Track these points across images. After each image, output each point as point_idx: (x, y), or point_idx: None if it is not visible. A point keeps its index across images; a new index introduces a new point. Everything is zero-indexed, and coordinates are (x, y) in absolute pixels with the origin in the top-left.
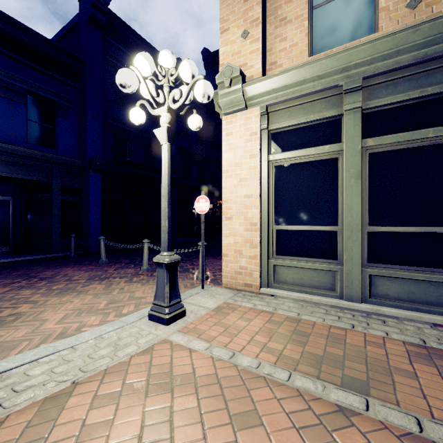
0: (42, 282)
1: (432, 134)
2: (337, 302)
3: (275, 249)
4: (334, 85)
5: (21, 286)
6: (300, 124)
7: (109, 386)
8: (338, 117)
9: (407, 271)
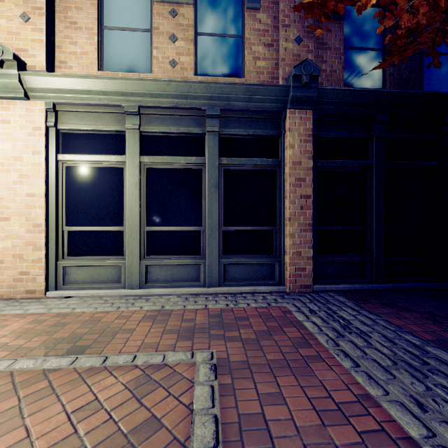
0: None
1: (183, 161)
2: (120, 292)
3: (67, 250)
4: (118, 104)
5: None
6: (91, 130)
7: None
8: (124, 133)
9: (170, 259)
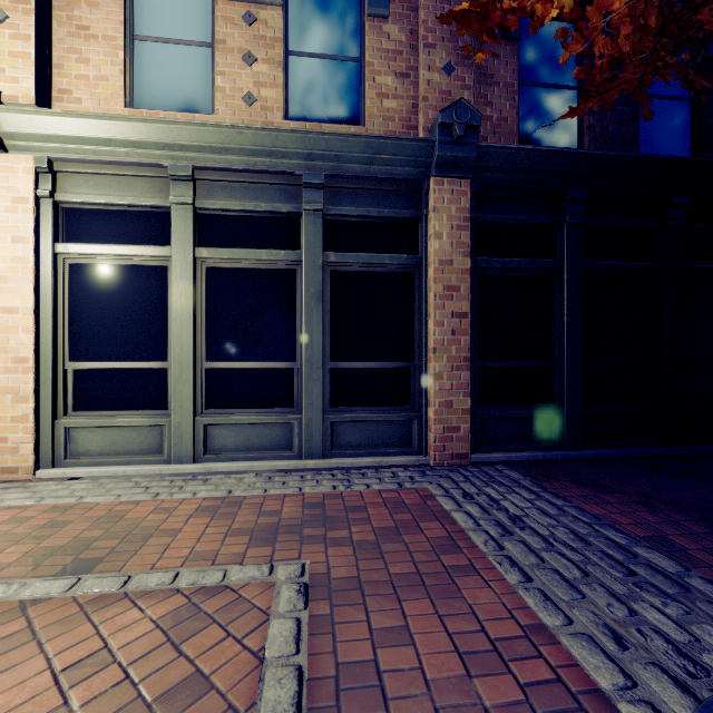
0: None
1: (265, 257)
2: (161, 469)
3: (73, 401)
4: (157, 163)
5: None
6: (113, 205)
7: None
8: (168, 210)
9: (244, 415)
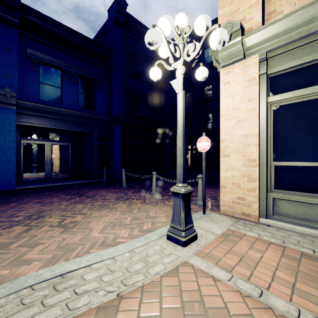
0: (88, 199)
1: None
2: None
3: (274, 183)
4: None
5: (76, 201)
6: (304, 63)
7: (148, 306)
8: None
9: None
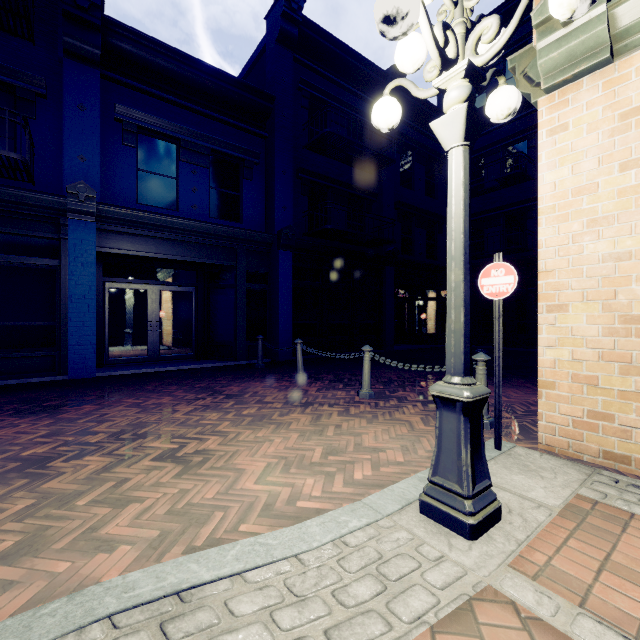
0: (229, 401)
1: None
2: None
3: None
4: None
5: (206, 405)
6: None
7: None
8: None
9: None
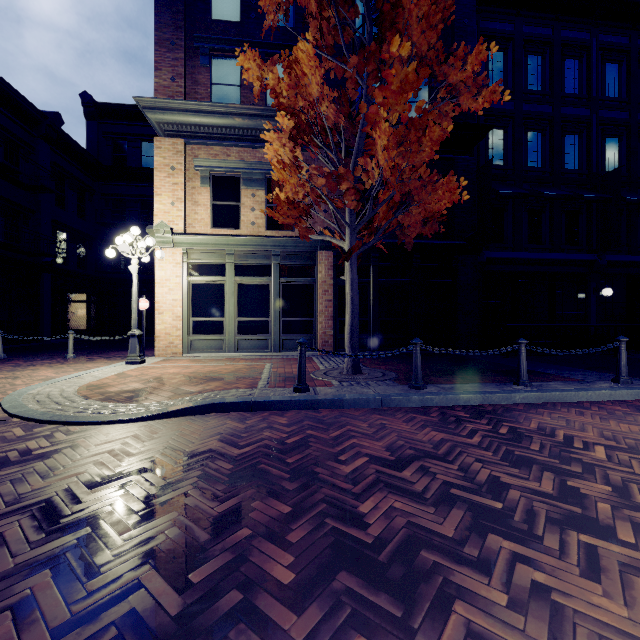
0: None
1: (259, 280)
2: (224, 354)
3: (192, 331)
4: (222, 249)
5: None
6: (206, 263)
7: (136, 371)
8: (225, 264)
9: (251, 336)
